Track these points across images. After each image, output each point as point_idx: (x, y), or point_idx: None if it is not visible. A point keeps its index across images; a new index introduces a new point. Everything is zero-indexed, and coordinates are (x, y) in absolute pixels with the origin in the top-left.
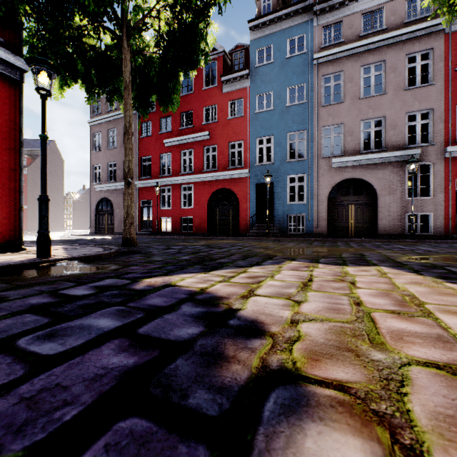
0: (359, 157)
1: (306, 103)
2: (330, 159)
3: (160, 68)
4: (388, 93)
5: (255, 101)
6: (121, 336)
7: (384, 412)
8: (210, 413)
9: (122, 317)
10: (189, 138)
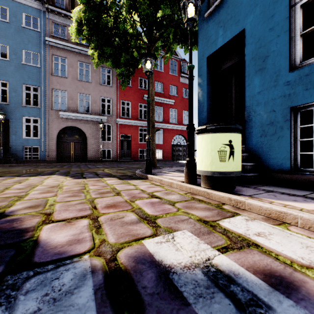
0: (77, 114)
1: (40, 68)
2: (59, 112)
3: None
4: (92, 82)
5: None
6: None
7: None
8: None
9: None
10: None
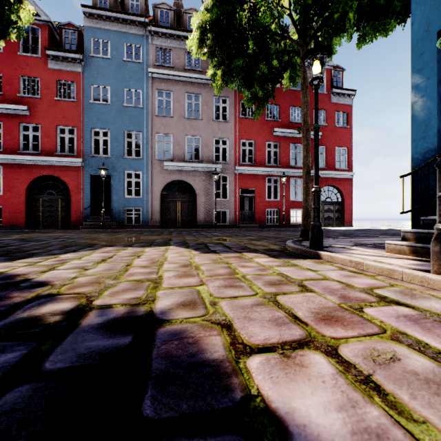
0: (184, 164)
1: (142, 108)
2: (163, 162)
3: None
4: (203, 119)
5: (90, 90)
6: None
7: (92, 295)
8: None
9: None
10: None
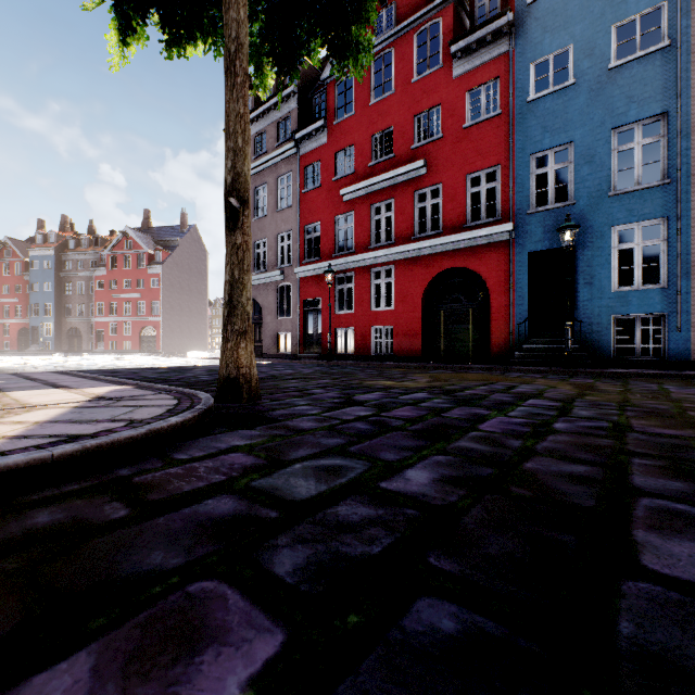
0: None
1: (668, 47)
2: None
3: None
4: None
5: (527, 77)
6: None
7: None
8: None
9: None
10: (386, 178)
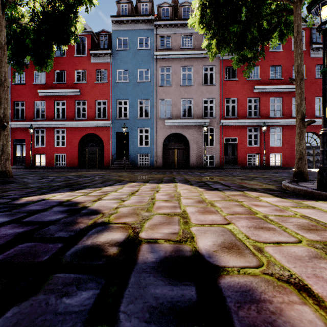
0: (180, 120)
1: (150, 82)
2: (164, 120)
3: (35, 38)
4: (194, 85)
5: (116, 74)
6: (12, 223)
7: (135, 226)
8: (65, 237)
9: (10, 216)
10: (62, 91)
